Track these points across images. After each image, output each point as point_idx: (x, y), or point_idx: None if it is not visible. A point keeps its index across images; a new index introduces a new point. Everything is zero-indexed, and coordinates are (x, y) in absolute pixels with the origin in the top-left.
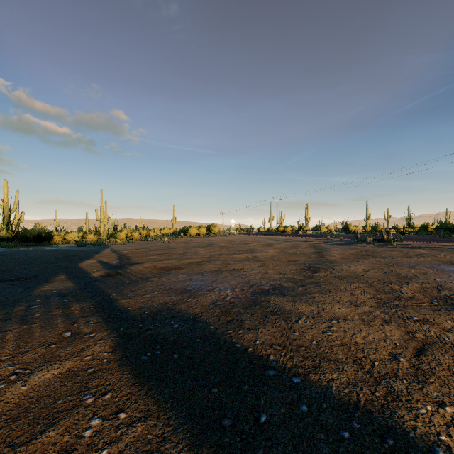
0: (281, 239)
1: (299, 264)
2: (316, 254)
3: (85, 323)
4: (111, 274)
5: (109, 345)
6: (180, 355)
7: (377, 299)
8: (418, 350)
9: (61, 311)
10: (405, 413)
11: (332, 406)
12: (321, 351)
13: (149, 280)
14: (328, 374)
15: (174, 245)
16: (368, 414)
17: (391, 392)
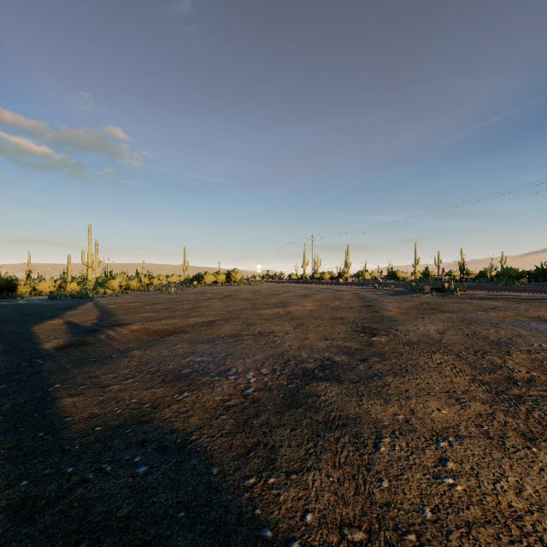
0: (319, 288)
1: (348, 323)
2: (367, 308)
3: None
4: (73, 343)
5: None
6: None
7: (481, 383)
8: None
9: None
10: None
11: None
12: None
13: (128, 354)
14: None
15: (182, 296)
16: None
17: None
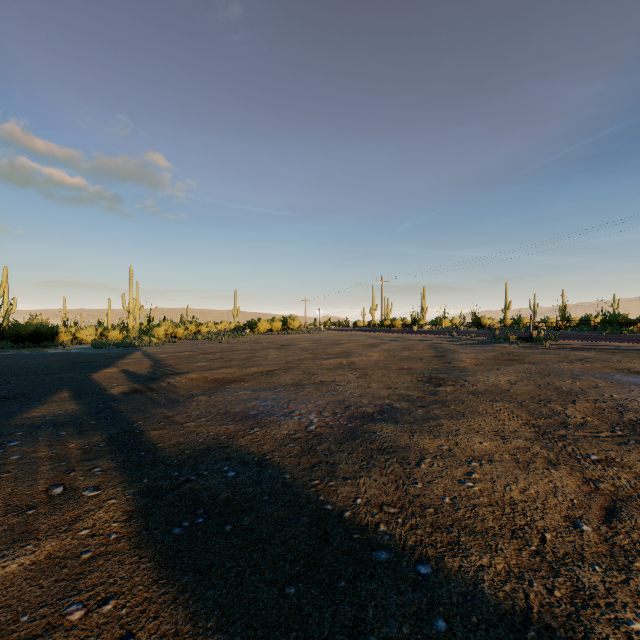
0: (389, 337)
1: (415, 373)
2: (439, 358)
3: (88, 471)
4: (138, 390)
5: (122, 510)
6: (236, 526)
7: (532, 426)
8: (607, 510)
9: (53, 450)
10: (609, 632)
11: (486, 618)
12: (460, 515)
13: (195, 399)
14: (475, 557)
15: (235, 345)
16: (548, 634)
17: (580, 590)
